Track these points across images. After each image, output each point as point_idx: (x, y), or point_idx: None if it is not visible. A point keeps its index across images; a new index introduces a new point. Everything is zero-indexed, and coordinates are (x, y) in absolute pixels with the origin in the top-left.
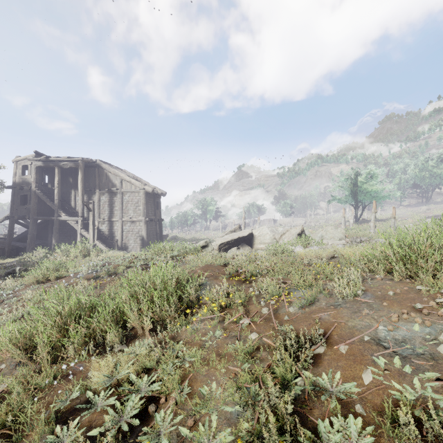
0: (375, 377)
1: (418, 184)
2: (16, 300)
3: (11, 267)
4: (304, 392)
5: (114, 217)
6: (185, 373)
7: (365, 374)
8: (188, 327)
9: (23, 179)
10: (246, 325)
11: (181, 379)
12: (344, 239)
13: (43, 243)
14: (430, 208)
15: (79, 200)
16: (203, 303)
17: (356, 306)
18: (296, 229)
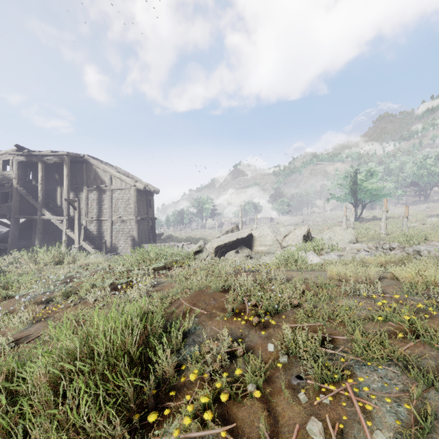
0: None
1: (416, 182)
2: None
3: None
4: None
5: (103, 215)
6: None
7: None
8: None
9: (4, 175)
10: None
11: None
12: (354, 241)
13: (27, 243)
14: (429, 206)
15: (65, 198)
16: (186, 380)
17: None
18: (301, 230)
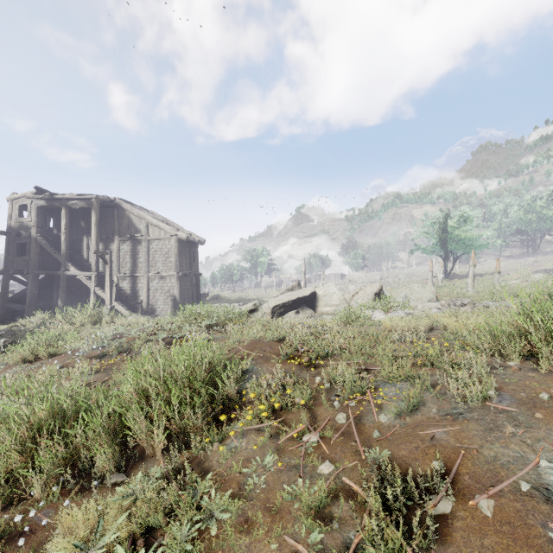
0: None
1: (523, 230)
2: None
3: None
4: None
5: (138, 271)
6: (210, 545)
7: None
8: (222, 446)
9: (21, 223)
10: (312, 445)
11: None
12: (434, 301)
13: (47, 304)
14: (539, 259)
15: (93, 249)
16: (247, 401)
17: (489, 417)
18: (372, 287)
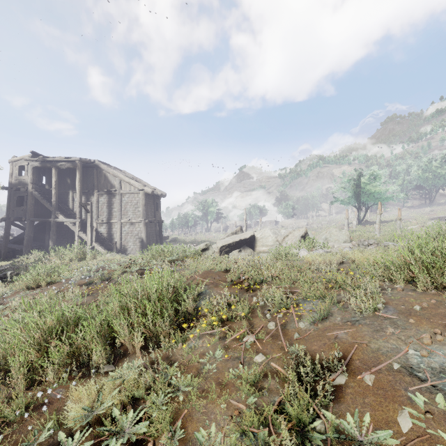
0: (415, 423)
1: (421, 185)
2: (3, 308)
3: (4, 271)
4: (325, 439)
5: (113, 218)
6: (178, 407)
7: (402, 418)
8: (184, 345)
9: (20, 180)
10: (250, 343)
11: (173, 416)
12: (349, 242)
13: (40, 245)
14: (434, 209)
15: (77, 201)
16: (202, 315)
17: (377, 322)
18: (299, 231)
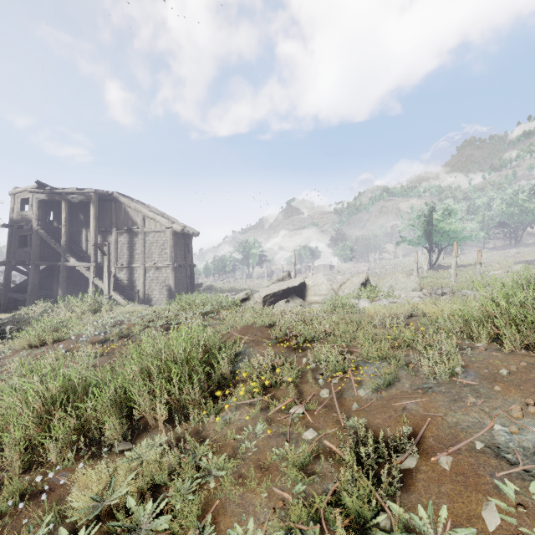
0: (505, 519)
1: (505, 222)
2: None
3: (2, 325)
4: None
5: (135, 262)
6: (209, 496)
7: (488, 512)
8: (218, 417)
9: (23, 216)
10: (298, 416)
11: (202, 507)
12: (418, 290)
13: (47, 294)
14: (520, 251)
15: (92, 241)
16: (240, 380)
17: (455, 390)
18: (359, 277)
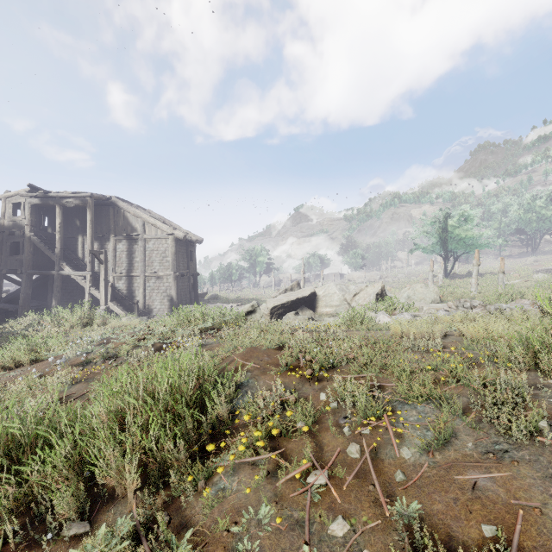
0: None
1: (522, 229)
2: None
3: None
4: None
5: (134, 270)
6: None
7: None
8: (207, 490)
9: (15, 221)
10: (319, 488)
11: None
12: (438, 301)
13: (41, 305)
14: (538, 259)
15: (88, 249)
16: (240, 423)
17: (546, 458)
18: (374, 287)
